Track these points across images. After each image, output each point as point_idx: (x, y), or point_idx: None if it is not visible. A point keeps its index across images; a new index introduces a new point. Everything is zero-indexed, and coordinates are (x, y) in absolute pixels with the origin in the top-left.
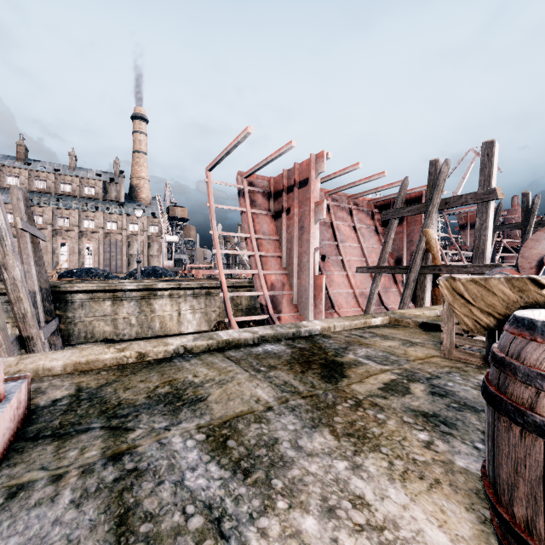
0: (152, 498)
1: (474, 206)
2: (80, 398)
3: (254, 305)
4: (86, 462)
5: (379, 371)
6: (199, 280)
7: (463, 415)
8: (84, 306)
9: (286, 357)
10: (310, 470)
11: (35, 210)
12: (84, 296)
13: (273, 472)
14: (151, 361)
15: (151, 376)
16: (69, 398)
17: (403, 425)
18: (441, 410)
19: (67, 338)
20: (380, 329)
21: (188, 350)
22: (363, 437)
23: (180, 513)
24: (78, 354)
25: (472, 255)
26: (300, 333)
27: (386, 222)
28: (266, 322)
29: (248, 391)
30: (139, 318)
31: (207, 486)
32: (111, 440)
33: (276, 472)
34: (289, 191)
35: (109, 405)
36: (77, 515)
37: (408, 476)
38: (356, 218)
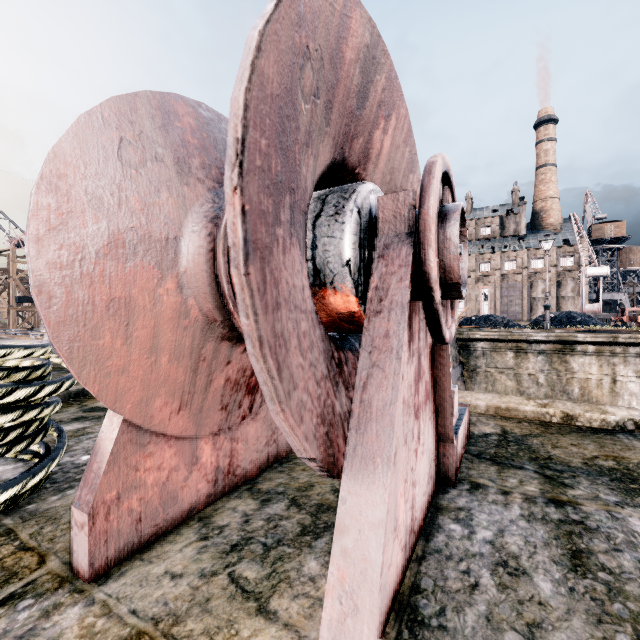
0: (607, 557)
1: None
2: (507, 439)
3: None
4: (526, 493)
5: None
6: None
7: None
8: (485, 356)
9: None
10: None
11: None
12: (485, 345)
13: None
14: (581, 427)
15: (584, 443)
16: (497, 435)
17: None
18: None
19: (469, 386)
20: None
21: None
22: None
23: None
24: (498, 399)
25: None
26: None
27: None
28: None
29: None
30: (548, 377)
31: None
32: (548, 486)
33: None
34: None
35: (538, 455)
36: (529, 527)
37: None
38: None
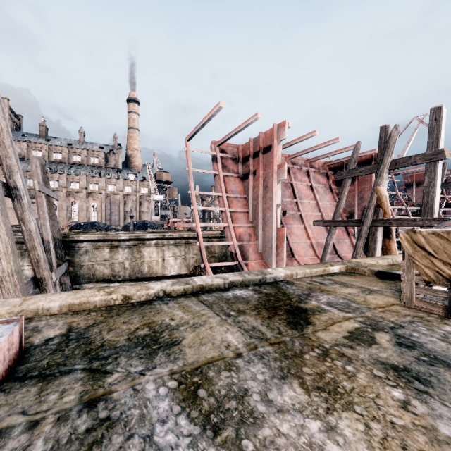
0: None
1: (420, 167)
2: (69, 337)
3: (225, 253)
4: (63, 408)
5: (342, 319)
6: (180, 232)
7: (436, 371)
8: (88, 253)
9: (254, 302)
10: (281, 430)
11: (53, 176)
12: (88, 245)
13: (243, 430)
14: (134, 303)
15: (133, 318)
16: (60, 337)
17: (374, 379)
18: (411, 364)
19: (75, 278)
20: (338, 276)
21: (167, 294)
22: (334, 392)
23: None
24: (73, 296)
25: (417, 210)
26: (265, 279)
27: (339, 182)
28: (235, 267)
29: (219, 335)
30: (131, 262)
31: (176, 444)
32: (90, 384)
33: (246, 430)
34: (255, 156)
35: (93, 346)
36: None
37: (388, 444)
38: (312, 179)
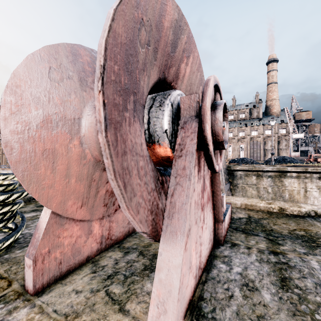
0: (299, 281)
1: None
2: (250, 220)
3: None
4: (259, 248)
5: None
6: None
7: None
8: (241, 178)
9: None
10: None
11: None
12: (241, 173)
13: None
14: (288, 214)
15: (289, 222)
16: (245, 218)
17: None
18: None
19: (233, 193)
20: None
21: (318, 215)
22: None
23: (320, 298)
24: (246, 200)
25: None
26: None
27: None
28: None
29: None
30: (273, 189)
31: None
32: (270, 244)
33: None
34: None
35: (266, 228)
36: (260, 266)
37: None
38: None
